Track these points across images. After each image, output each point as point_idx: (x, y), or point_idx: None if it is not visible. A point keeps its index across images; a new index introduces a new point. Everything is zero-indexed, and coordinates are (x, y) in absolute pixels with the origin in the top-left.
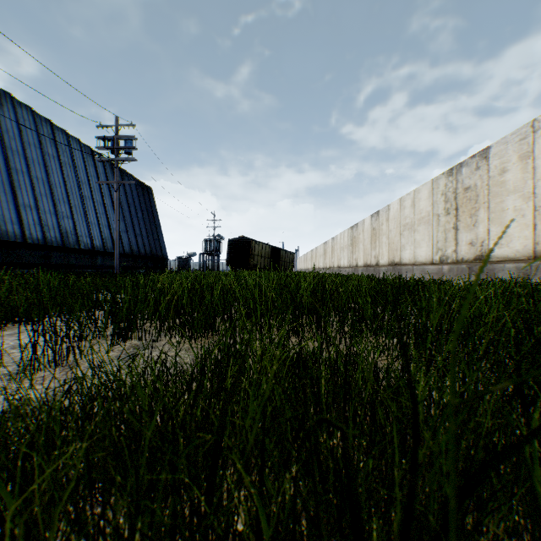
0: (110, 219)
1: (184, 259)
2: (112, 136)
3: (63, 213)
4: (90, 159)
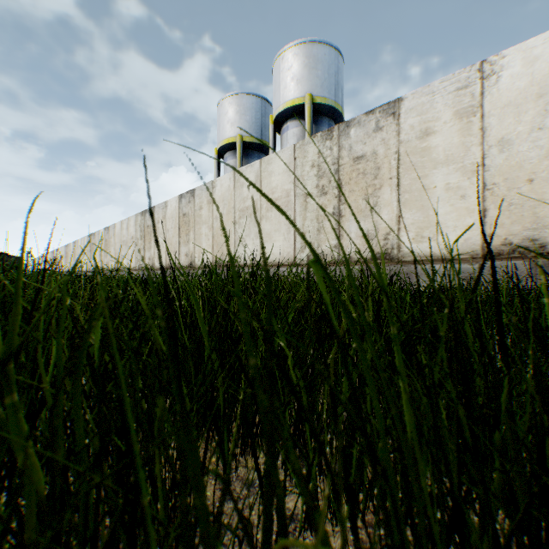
0: None
1: None
2: None
3: None
4: None
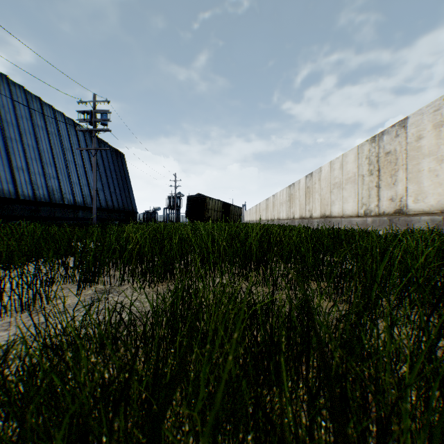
0: (89, 179)
1: (151, 212)
2: (91, 110)
3: (50, 174)
4: (73, 130)
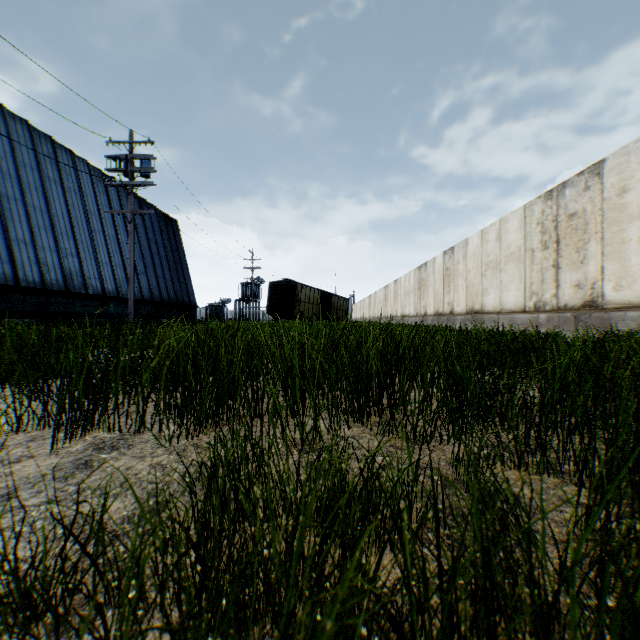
0: (125, 258)
1: (217, 306)
2: (126, 155)
3: (67, 250)
4: (101, 185)
